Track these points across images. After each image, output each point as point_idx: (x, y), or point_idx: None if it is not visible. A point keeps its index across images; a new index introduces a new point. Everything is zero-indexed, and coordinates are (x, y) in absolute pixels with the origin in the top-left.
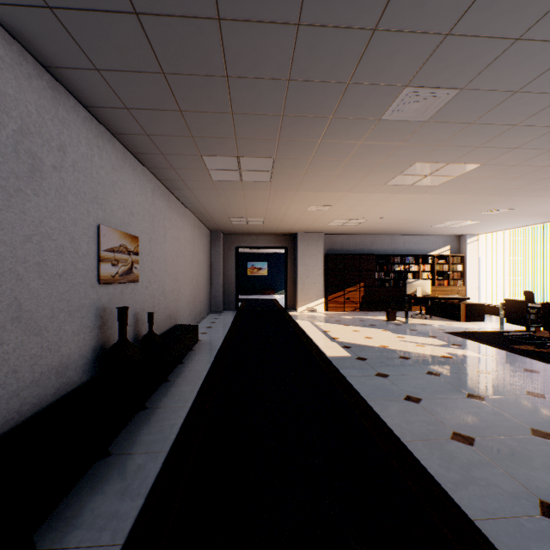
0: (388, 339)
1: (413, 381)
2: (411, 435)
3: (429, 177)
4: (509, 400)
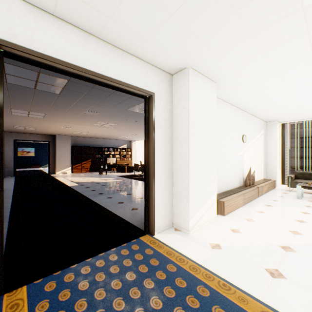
0: (96, 179)
1: (97, 187)
2: (89, 195)
3: (105, 125)
4: (118, 187)
